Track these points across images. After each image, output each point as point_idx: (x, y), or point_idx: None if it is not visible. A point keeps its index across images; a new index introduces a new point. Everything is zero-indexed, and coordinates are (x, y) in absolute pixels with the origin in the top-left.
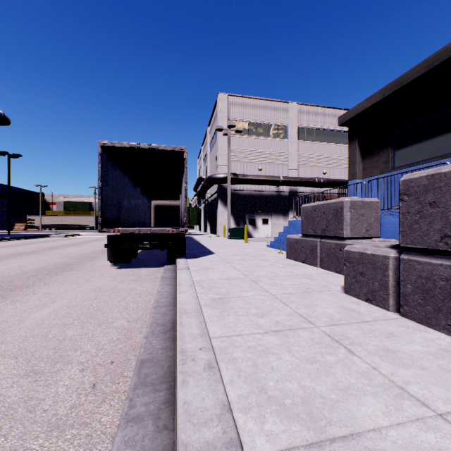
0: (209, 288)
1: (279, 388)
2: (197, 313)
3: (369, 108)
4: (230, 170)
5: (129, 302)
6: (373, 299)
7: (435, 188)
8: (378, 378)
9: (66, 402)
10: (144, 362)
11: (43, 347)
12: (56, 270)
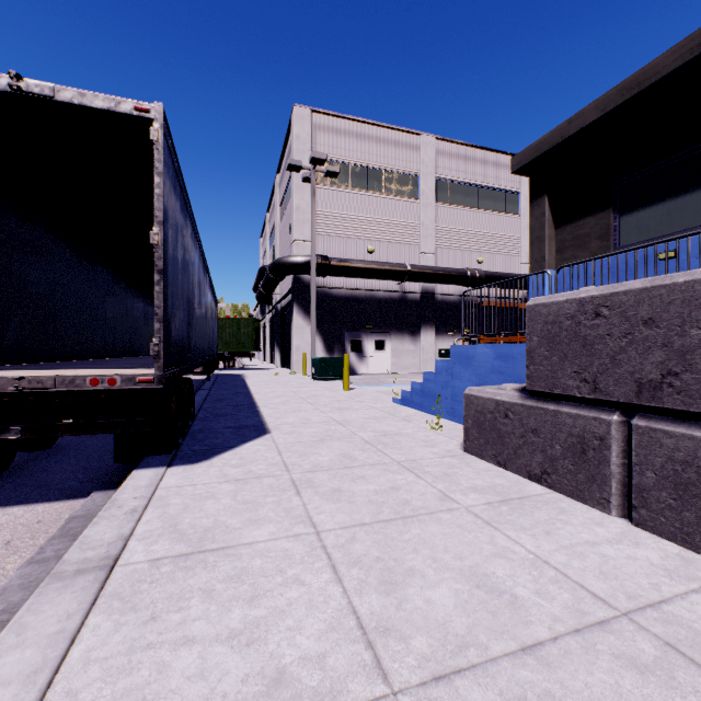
0: None
1: None
2: None
3: (573, 136)
4: (316, 251)
5: None
6: None
7: None
8: None
9: None
10: None
11: None
12: None
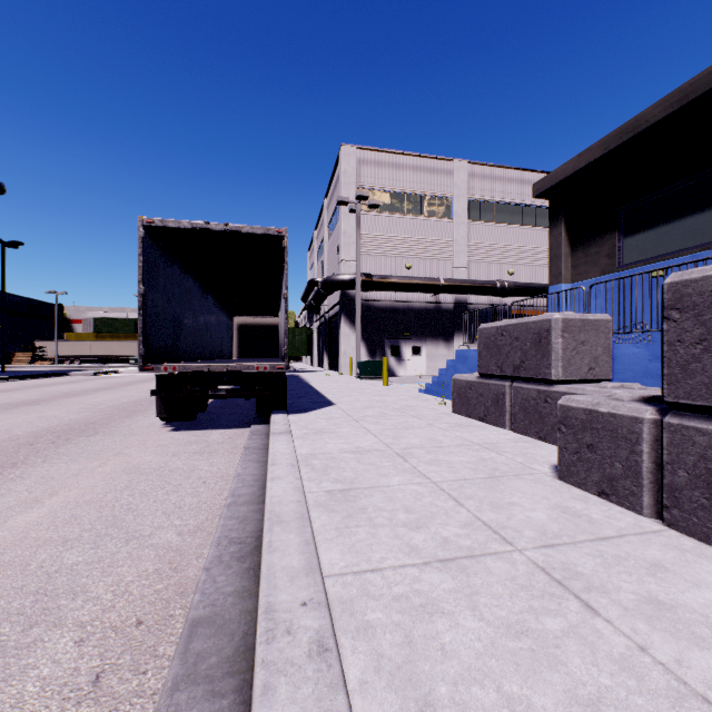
0: (324, 470)
1: (460, 702)
2: (301, 522)
3: (583, 169)
4: (361, 269)
5: (185, 495)
6: (611, 493)
7: None
8: (654, 672)
9: None
10: (197, 625)
11: (15, 589)
12: (69, 435)
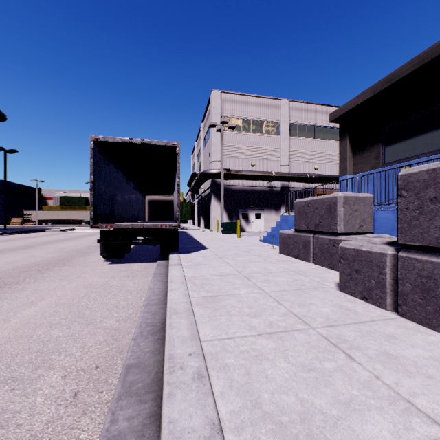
0: (201, 285)
1: (275, 402)
2: (188, 313)
3: (360, 104)
4: (223, 166)
5: (119, 300)
6: (369, 298)
7: (436, 183)
8: (382, 388)
9: (43, 415)
10: (130, 368)
11: (25, 349)
12: (48, 266)
